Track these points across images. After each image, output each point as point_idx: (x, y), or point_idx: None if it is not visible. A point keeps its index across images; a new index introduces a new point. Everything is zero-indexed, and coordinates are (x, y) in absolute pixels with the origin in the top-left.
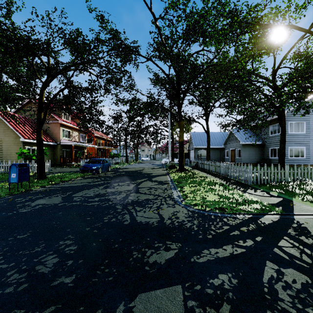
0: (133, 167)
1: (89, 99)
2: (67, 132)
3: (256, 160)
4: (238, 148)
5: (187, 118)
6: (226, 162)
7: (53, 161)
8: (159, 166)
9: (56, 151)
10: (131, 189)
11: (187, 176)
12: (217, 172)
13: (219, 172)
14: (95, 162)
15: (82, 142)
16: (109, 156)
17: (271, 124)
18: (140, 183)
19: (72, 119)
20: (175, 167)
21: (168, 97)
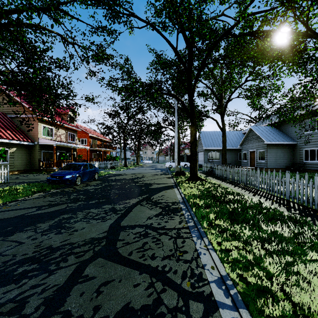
0: (130, 172)
1: (83, 94)
2: (49, 129)
3: (285, 164)
4: (261, 149)
5: (198, 111)
6: (243, 166)
7: (30, 165)
8: (163, 171)
9: (33, 153)
10: (102, 235)
11: (207, 192)
12: (249, 183)
13: (253, 184)
14: (74, 168)
15: (71, 142)
16: (106, 159)
17: (306, 119)
18: (129, 209)
19: (58, 115)
20: (183, 173)
21: (176, 77)
